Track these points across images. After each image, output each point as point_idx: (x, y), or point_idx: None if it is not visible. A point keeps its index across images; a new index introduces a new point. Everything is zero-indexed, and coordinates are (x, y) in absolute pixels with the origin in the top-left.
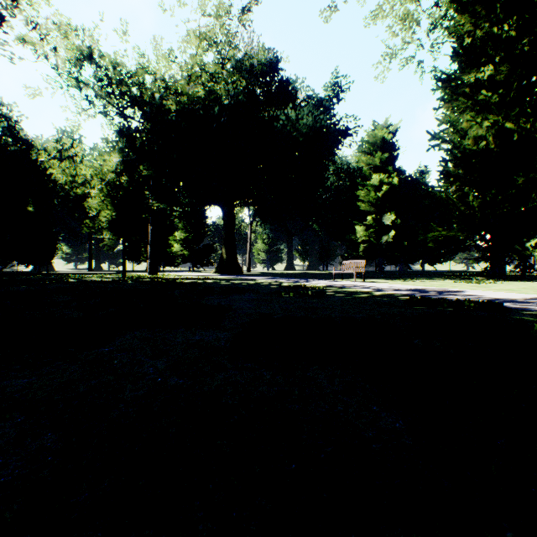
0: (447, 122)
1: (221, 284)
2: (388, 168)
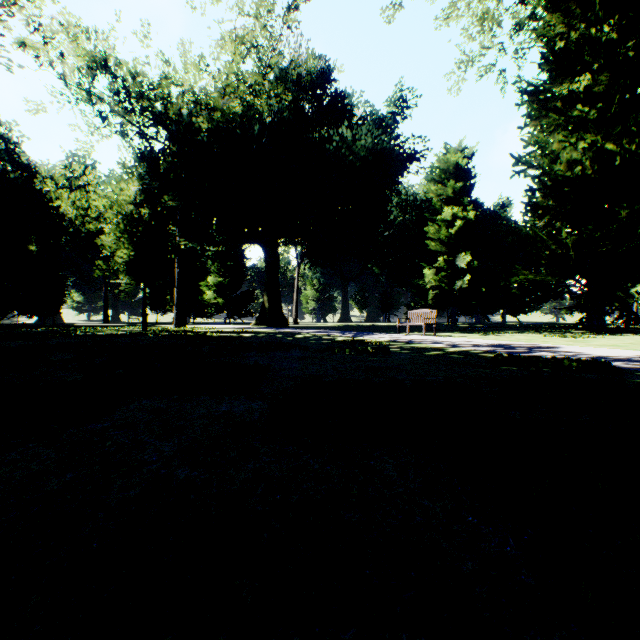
0: (535, 143)
1: (262, 338)
2: (462, 199)
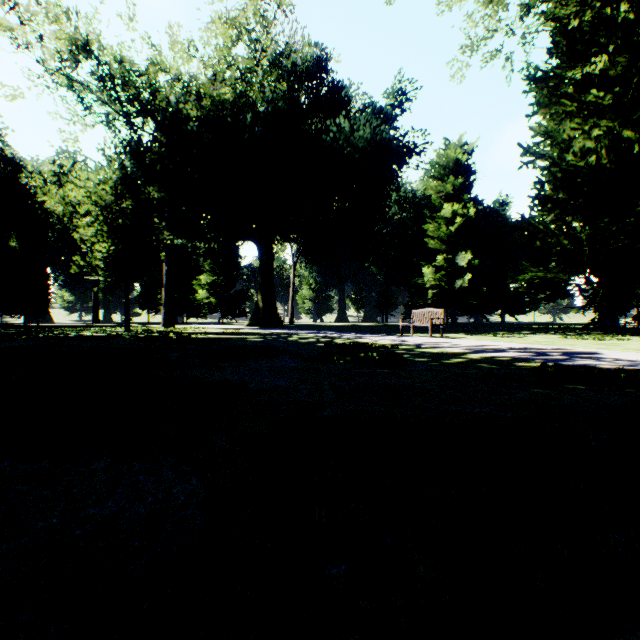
0: (544, 132)
1: (250, 340)
2: (462, 196)
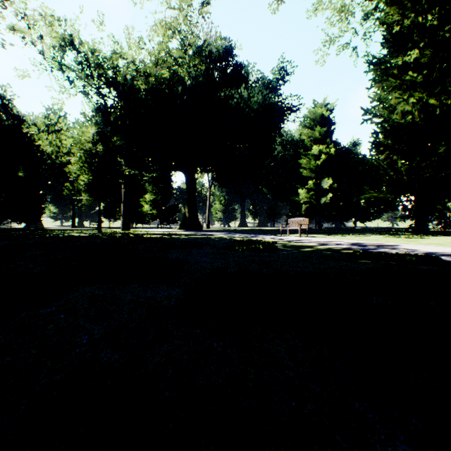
0: (378, 99)
1: (183, 238)
2: (326, 140)
